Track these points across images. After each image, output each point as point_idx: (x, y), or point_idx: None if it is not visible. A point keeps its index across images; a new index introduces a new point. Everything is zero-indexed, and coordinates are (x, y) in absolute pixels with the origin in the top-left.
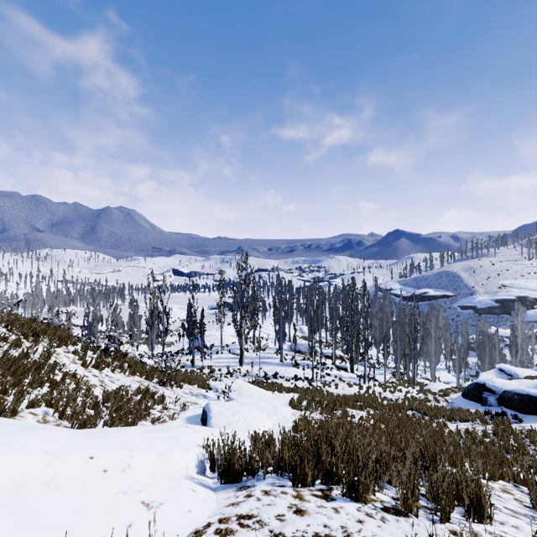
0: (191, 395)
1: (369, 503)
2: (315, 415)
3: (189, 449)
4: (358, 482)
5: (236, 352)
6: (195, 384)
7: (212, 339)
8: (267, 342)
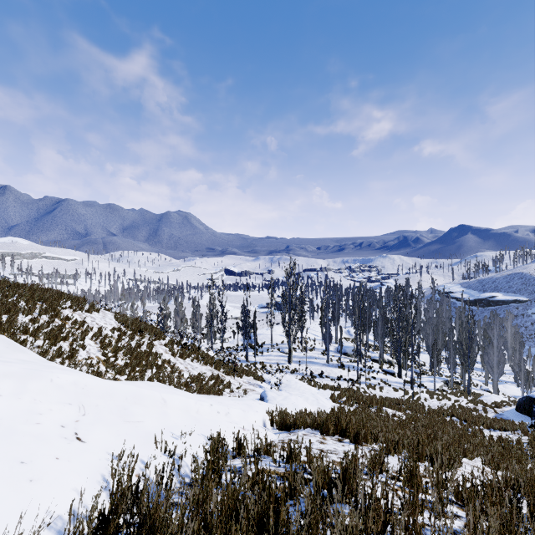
0: (249, 384)
1: (365, 446)
2: (351, 408)
3: (258, 411)
4: (359, 434)
5: (284, 351)
6: (251, 376)
7: (263, 337)
8: (314, 343)
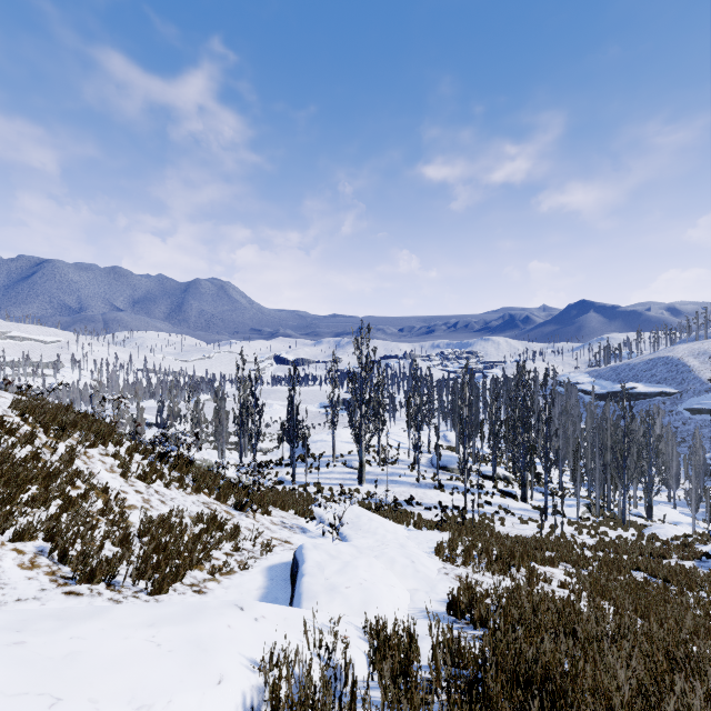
0: (283, 527)
1: None
2: (481, 577)
3: (224, 678)
4: None
5: (353, 465)
6: (291, 510)
7: (322, 446)
8: (397, 453)
